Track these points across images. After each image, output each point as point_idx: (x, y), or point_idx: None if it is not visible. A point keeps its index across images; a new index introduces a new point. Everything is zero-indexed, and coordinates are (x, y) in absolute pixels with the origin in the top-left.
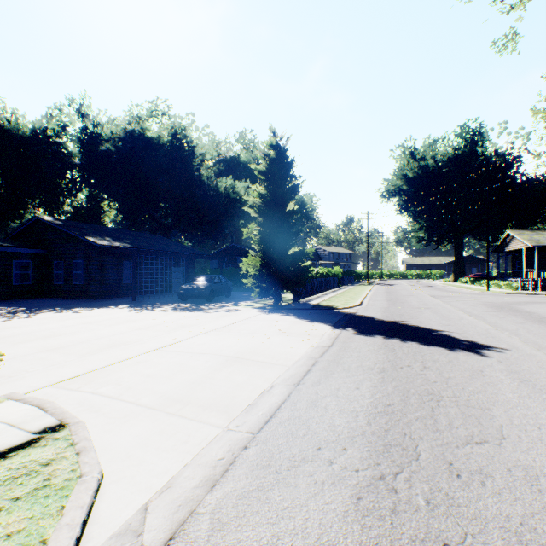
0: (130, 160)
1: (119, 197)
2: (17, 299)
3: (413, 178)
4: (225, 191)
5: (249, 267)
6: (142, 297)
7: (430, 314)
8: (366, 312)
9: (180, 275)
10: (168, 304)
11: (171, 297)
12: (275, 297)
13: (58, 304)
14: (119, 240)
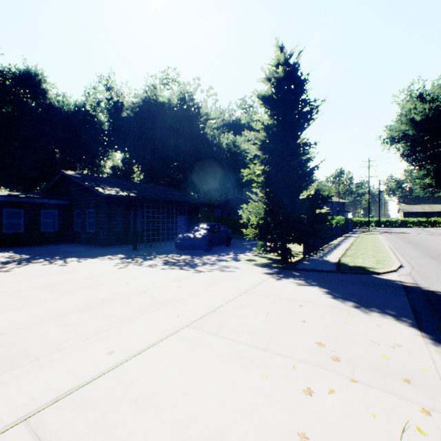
0: (147, 124)
1: (138, 156)
2: (45, 244)
3: (421, 121)
4: (227, 146)
5: (250, 215)
6: (147, 244)
7: None
8: (435, 284)
9: (184, 223)
10: (162, 256)
11: (172, 245)
12: (284, 252)
13: (64, 252)
14: (127, 190)
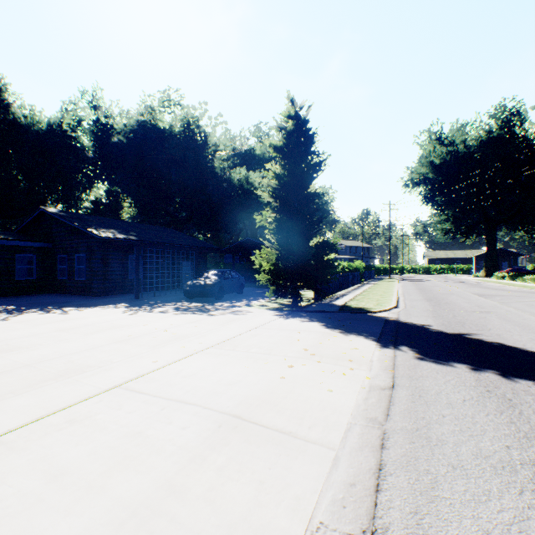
0: (143, 152)
1: (131, 190)
2: (20, 294)
3: (440, 165)
4: (239, 182)
5: (263, 261)
6: (149, 293)
7: (501, 322)
8: (411, 318)
9: (190, 269)
10: (171, 303)
11: (178, 294)
12: (294, 296)
13: (54, 302)
14: (125, 232)
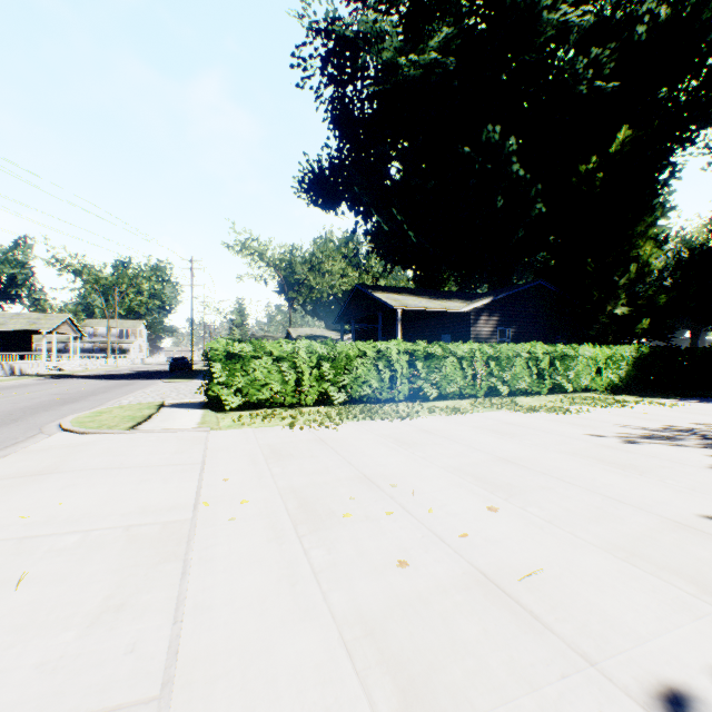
0: None
1: None
2: None
3: None
4: None
5: None
6: None
7: None
8: None
9: None
10: None
11: None
12: None
13: None
14: None
